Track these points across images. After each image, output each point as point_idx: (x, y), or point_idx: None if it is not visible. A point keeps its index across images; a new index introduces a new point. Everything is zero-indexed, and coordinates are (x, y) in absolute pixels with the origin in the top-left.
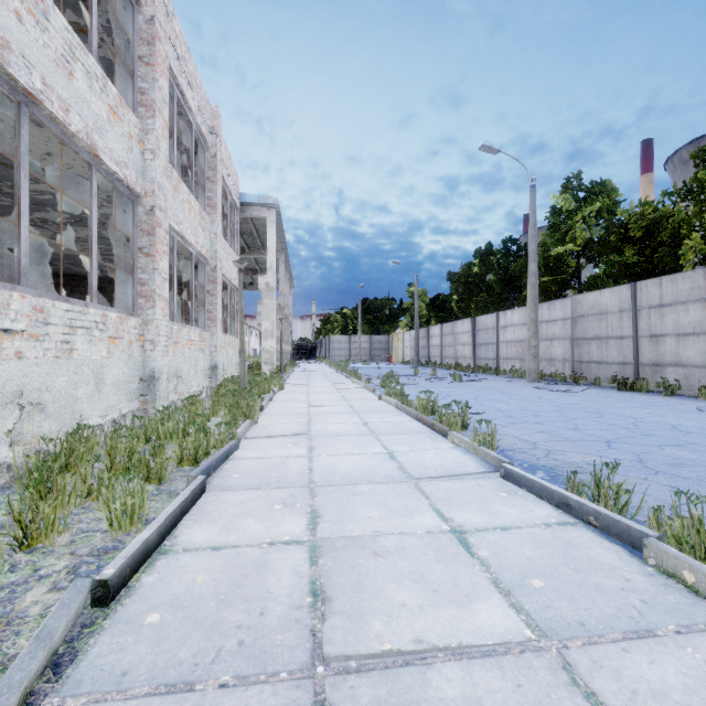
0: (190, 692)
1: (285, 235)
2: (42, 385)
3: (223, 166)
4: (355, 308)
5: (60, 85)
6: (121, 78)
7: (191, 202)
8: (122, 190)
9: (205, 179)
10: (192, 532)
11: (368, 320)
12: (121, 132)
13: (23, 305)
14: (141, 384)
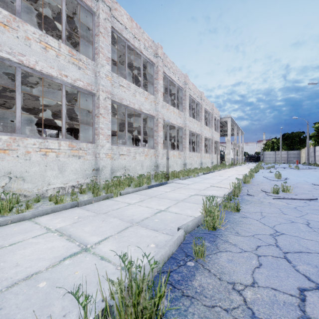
0: (209, 175)
1: (235, 121)
2: (192, 162)
3: (214, 113)
4: (279, 138)
5: (193, 127)
6: (197, 116)
7: (207, 128)
8: (198, 134)
9: (210, 120)
10: (208, 174)
11: (286, 143)
12: (198, 127)
13: (191, 154)
14: (200, 164)
